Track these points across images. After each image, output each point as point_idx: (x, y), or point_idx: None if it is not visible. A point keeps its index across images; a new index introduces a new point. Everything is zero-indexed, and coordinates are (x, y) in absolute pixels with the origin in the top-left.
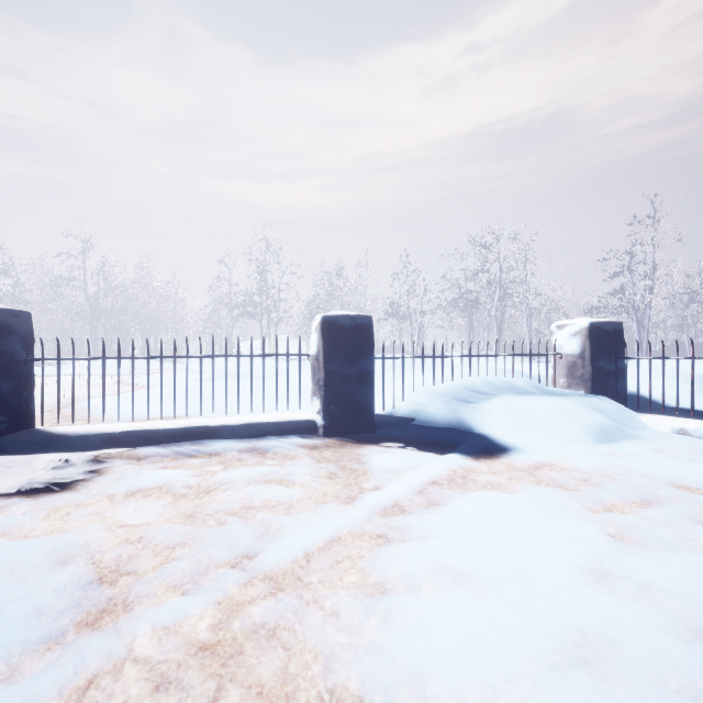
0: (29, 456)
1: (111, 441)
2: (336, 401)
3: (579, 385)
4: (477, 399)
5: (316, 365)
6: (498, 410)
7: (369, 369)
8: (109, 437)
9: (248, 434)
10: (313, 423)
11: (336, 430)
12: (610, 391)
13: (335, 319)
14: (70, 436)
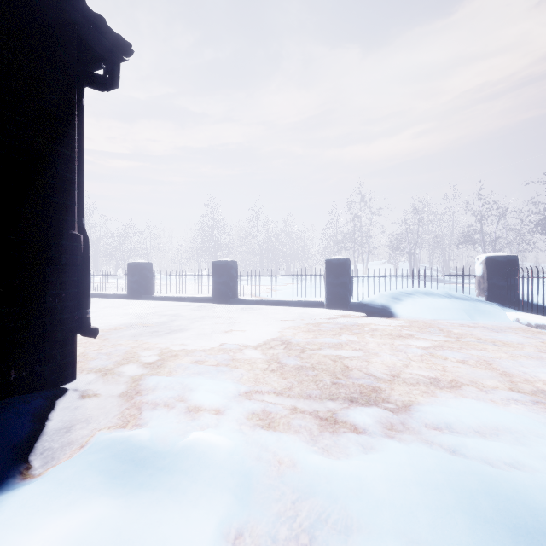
0: (237, 305)
1: (257, 303)
2: (330, 294)
3: (482, 293)
4: (402, 297)
5: (324, 279)
6: (405, 302)
7: (345, 281)
8: (256, 301)
9: (298, 304)
10: (323, 302)
11: (330, 305)
12: (502, 298)
13: (330, 260)
14: (246, 300)
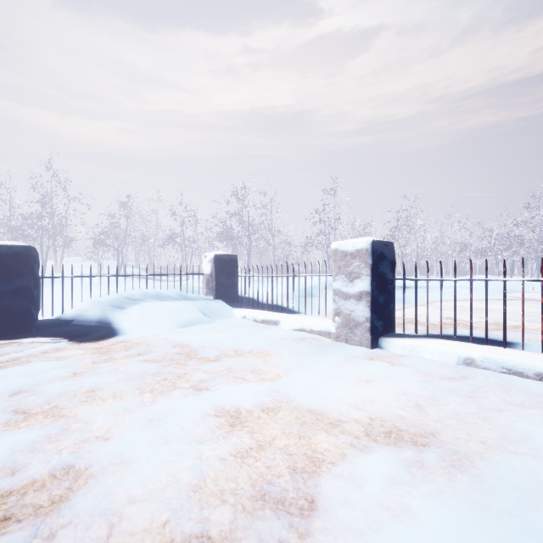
0: None
1: None
2: None
3: (211, 293)
4: (127, 304)
5: None
6: (133, 310)
7: (26, 286)
8: None
9: None
10: None
11: None
12: (227, 296)
13: None
14: None
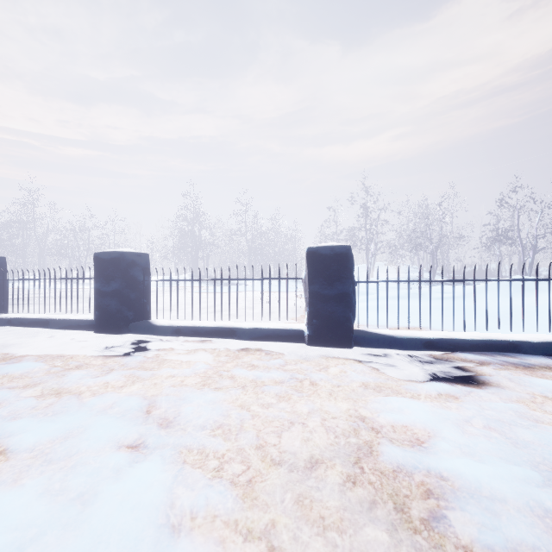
0: (374, 349)
1: (427, 344)
2: None
3: None
4: None
5: None
6: None
7: None
8: (425, 342)
9: (550, 351)
10: None
11: None
12: None
13: None
14: (398, 338)
